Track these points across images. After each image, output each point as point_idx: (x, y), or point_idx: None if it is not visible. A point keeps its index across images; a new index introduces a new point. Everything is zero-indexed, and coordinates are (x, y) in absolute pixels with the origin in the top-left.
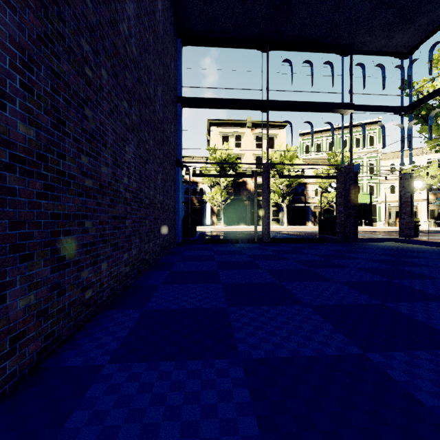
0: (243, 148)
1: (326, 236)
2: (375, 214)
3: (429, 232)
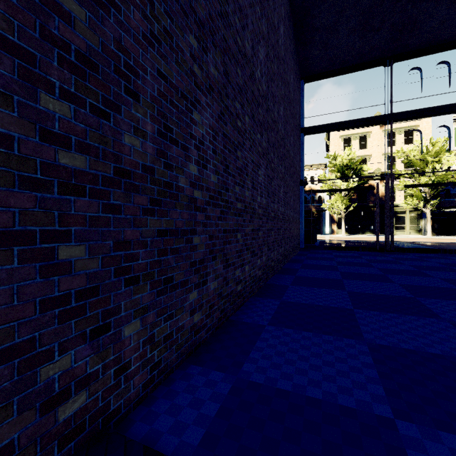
0: (370, 148)
1: None
2: None
3: None
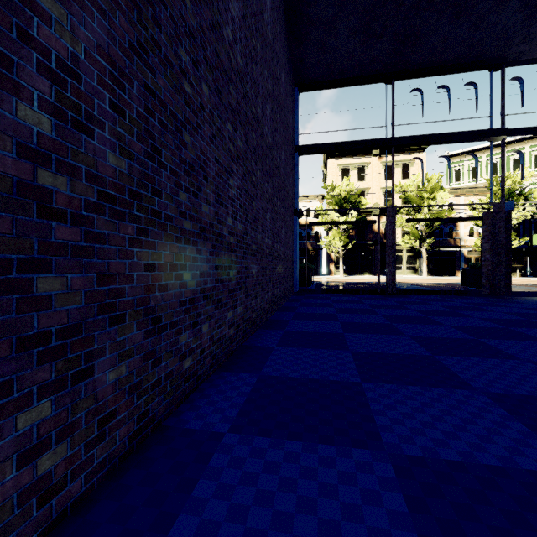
0: (368, 181)
1: (470, 289)
2: None
3: None
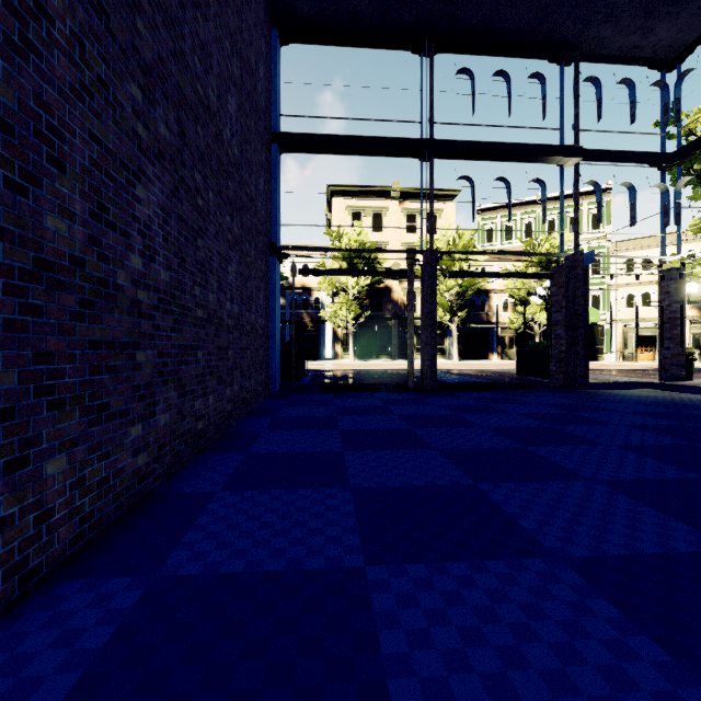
0: (386, 232)
1: (531, 379)
2: (601, 342)
3: (696, 370)
